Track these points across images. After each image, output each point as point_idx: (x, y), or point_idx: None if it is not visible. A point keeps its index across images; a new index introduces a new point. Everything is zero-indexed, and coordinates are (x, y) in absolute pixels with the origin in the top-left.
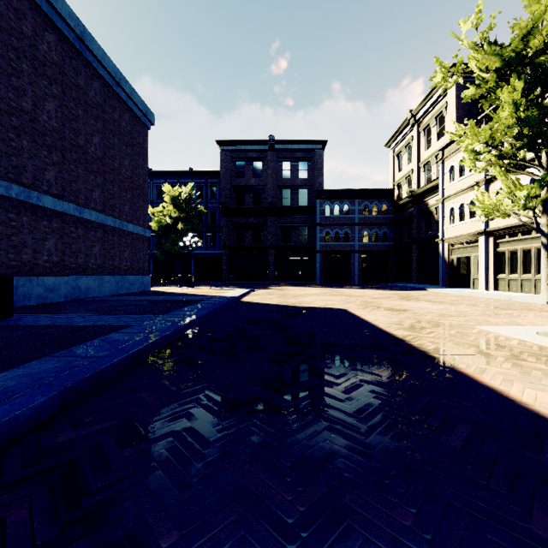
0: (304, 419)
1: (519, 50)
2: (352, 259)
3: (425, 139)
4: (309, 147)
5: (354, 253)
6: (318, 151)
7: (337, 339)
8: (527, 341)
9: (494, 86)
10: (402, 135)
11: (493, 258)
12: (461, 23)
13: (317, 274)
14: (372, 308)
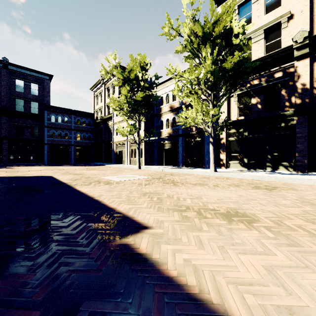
0: (1, 205)
1: (128, 76)
2: (70, 149)
3: (108, 92)
4: (39, 76)
5: (71, 146)
6: (47, 80)
7: (34, 186)
8: (110, 179)
9: (122, 85)
10: (98, 87)
11: (129, 151)
12: (109, 55)
13: (45, 158)
14: (67, 174)
